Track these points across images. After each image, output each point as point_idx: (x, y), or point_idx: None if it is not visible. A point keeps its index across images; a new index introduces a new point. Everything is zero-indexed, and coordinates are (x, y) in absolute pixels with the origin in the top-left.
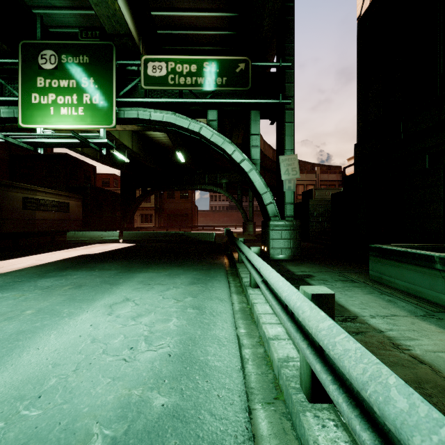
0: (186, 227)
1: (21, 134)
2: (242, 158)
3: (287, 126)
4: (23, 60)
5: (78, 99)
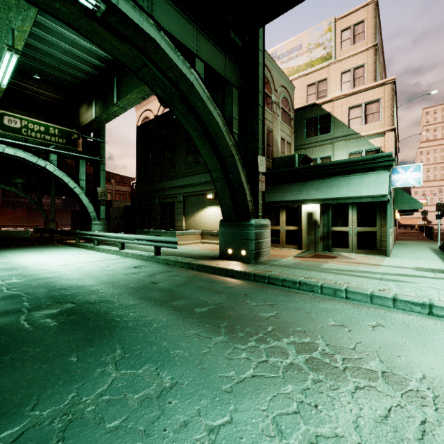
0: None
1: None
2: (75, 186)
3: (102, 172)
4: None
5: None
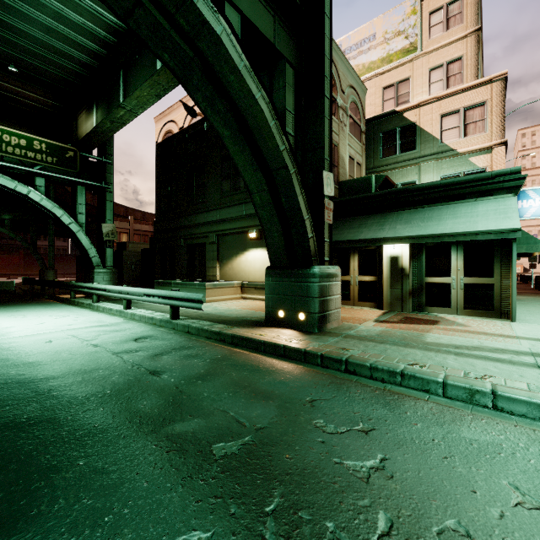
0: None
1: None
2: (70, 221)
3: (108, 203)
4: None
5: None
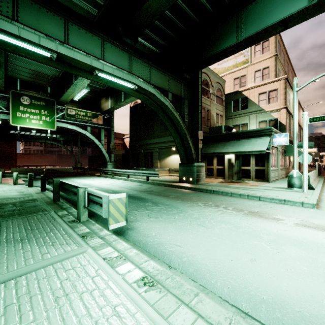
0: (15, 167)
1: (27, 133)
2: (99, 143)
3: (112, 135)
4: (13, 98)
5: (40, 118)
